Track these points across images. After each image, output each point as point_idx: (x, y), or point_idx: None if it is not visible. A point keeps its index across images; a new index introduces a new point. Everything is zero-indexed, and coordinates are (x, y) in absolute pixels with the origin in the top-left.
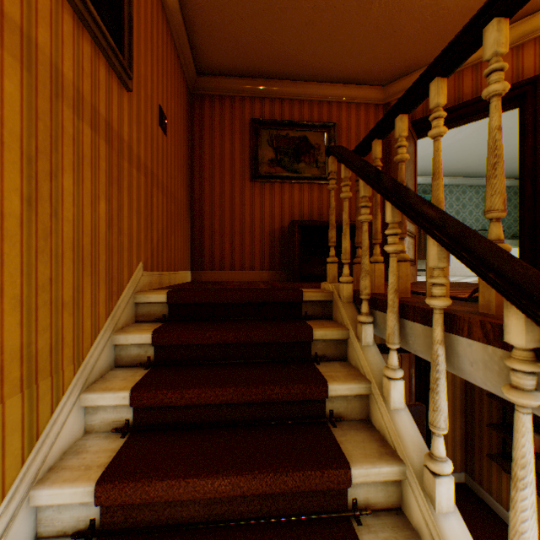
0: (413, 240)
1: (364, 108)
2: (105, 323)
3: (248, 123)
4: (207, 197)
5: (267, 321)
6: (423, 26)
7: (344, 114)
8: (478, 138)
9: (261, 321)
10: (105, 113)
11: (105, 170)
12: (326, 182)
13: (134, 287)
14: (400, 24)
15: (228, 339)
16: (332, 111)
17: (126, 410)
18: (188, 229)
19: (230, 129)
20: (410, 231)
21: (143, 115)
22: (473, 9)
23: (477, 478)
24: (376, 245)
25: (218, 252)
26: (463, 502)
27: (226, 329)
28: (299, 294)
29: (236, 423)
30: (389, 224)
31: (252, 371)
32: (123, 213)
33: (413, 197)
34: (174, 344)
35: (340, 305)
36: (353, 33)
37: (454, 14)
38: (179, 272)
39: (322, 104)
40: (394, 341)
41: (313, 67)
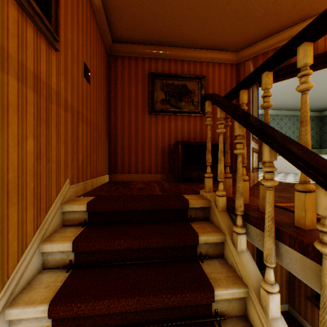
0: (257, 154)
1: (223, 66)
2: (33, 237)
3: (147, 75)
4: (119, 125)
5: (163, 225)
6: (266, 11)
7: (211, 70)
8: (293, 86)
9: (158, 224)
10: (33, 67)
11: (33, 114)
12: (199, 115)
13: (61, 199)
14: (251, 9)
15: (133, 245)
16: (203, 68)
17: (46, 319)
18: (106, 146)
19: (135, 79)
20: (255, 148)
21: (70, 69)
22: (301, 0)
23: (297, 309)
24: (243, 168)
25: (127, 161)
26: (288, 325)
27: (131, 237)
28: (185, 203)
29: (139, 326)
30: (266, 162)
31: (152, 275)
32: (51, 145)
33: (293, 143)
34: (90, 250)
35: (217, 213)
36: (219, 15)
37: (288, 3)
38: (99, 177)
39: (196, 63)
40: (271, 261)
41: (191, 38)
